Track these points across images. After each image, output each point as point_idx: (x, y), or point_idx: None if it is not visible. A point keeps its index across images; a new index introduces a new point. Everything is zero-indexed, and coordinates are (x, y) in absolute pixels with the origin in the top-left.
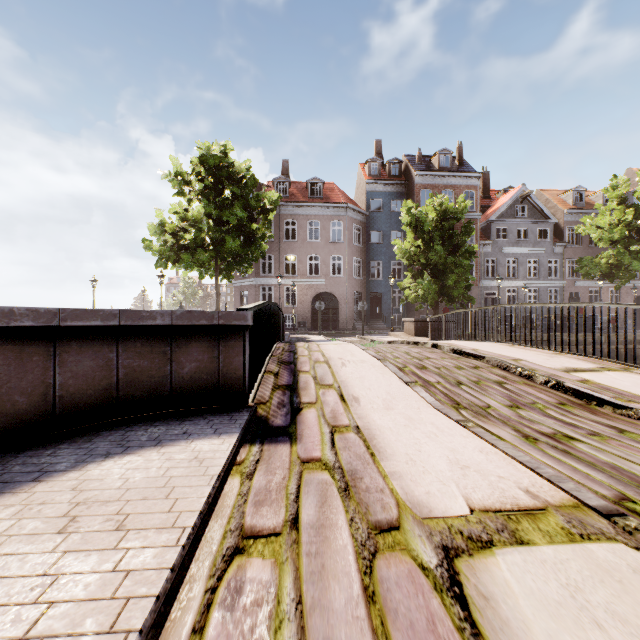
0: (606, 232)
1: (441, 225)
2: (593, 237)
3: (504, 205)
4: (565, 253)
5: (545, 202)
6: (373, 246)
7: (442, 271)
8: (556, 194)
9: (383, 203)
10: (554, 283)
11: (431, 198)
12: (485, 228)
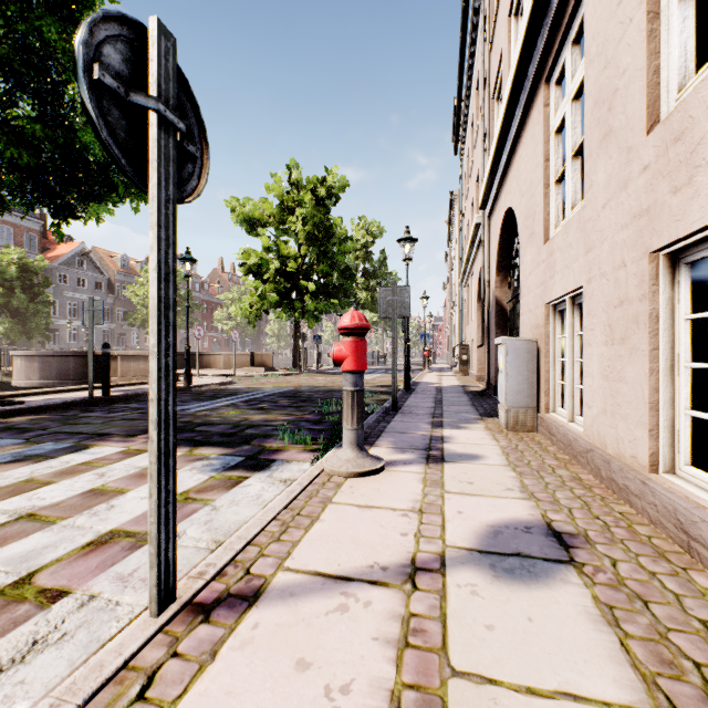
0: (142, 300)
1: (22, 275)
2: (135, 301)
3: (67, 255)
4: (116, 303)
5: (101, 259)
6: None
7: (25, 314)
8: (109, 255)
9: None
10: (108, 325)
11: (8, 248)
12: (48, 270)
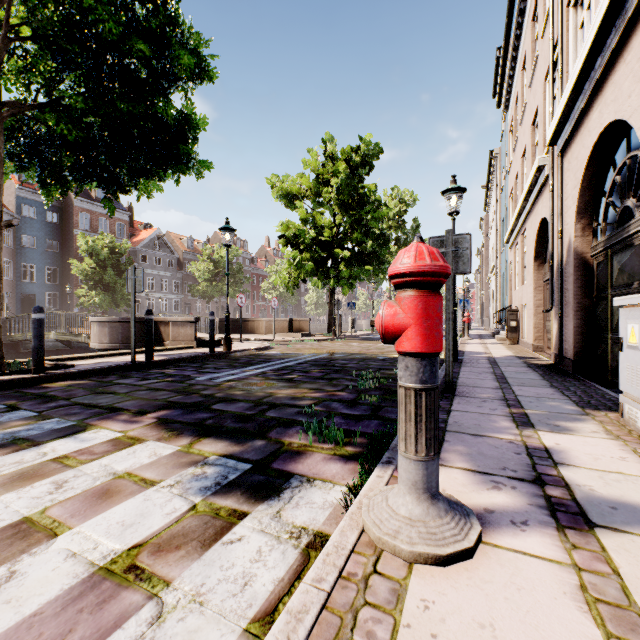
0: (202, 274)
1: (112, 256)
2: (197, 275)
3: (147, 239)
4: (184, 278)
5: (172, 241)
6: (26, 250)
7: (114, 288)
8: (179, 237)
9: (38, 211)
10: (178, 296)
11: (102, 235)
12: (133, 252)
